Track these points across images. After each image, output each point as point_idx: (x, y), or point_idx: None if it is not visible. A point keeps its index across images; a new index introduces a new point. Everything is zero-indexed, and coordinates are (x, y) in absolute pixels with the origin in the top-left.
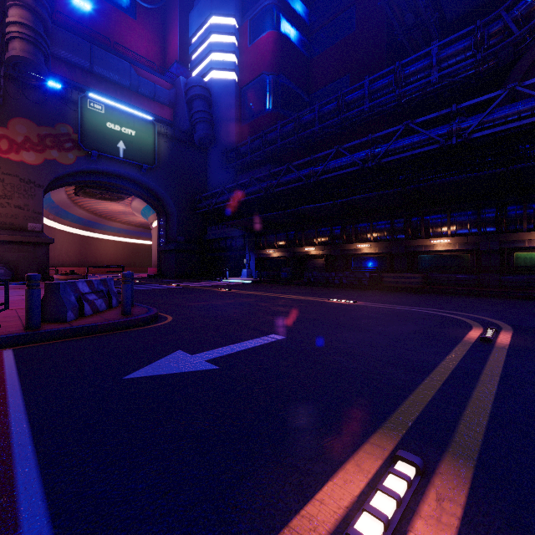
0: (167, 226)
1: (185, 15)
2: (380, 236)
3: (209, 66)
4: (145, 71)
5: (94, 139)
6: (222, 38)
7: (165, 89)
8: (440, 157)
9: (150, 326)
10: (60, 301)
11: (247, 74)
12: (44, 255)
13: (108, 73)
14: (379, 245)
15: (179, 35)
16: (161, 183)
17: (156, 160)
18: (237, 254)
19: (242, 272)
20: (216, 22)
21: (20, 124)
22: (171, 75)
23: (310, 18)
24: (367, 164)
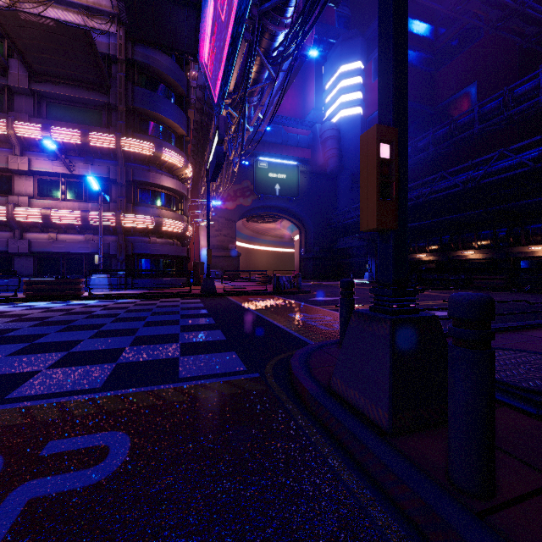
0: (306, 239)
1: (319, 69)
2: (485, 244)
3: (338, 108)
4: (291, 128)
5: (261, 186)
6: (350, 81)
7: (305, 136)
8: (537, 175)
9: (309, 294)
10: (280, 283)
11: (371, 106)
12: (237, 263)
13: (268, 138)
14: (482, 252)
15: (315, 87)
16: (303, 208)
17: (299, 193)
18: (361, 260)
19: (364, 275)
20: (344, 71)
21: (225, 186)
22: (309, 120)
23: (435, 34)
24: (467, 185)
